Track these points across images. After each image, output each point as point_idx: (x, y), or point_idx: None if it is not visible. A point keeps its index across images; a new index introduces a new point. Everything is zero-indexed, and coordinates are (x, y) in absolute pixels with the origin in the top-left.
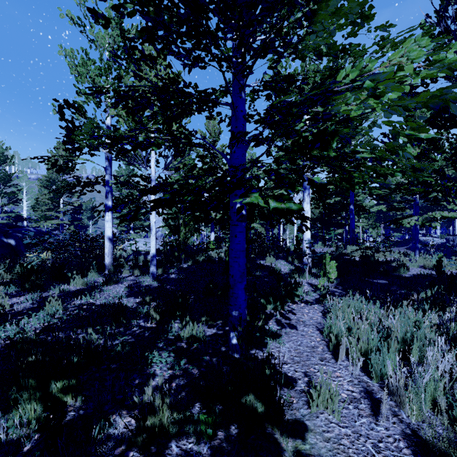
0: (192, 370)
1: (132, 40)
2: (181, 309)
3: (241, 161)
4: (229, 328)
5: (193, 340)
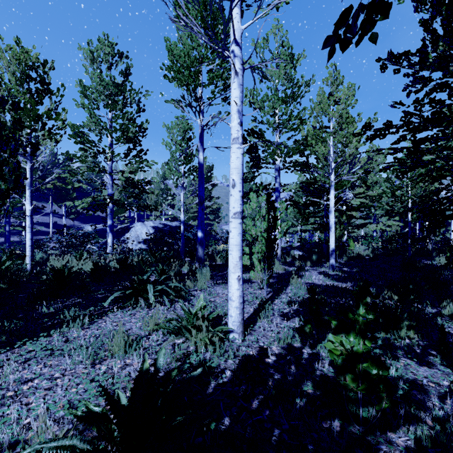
0: None
1: None
2: (415, 294)
3: None
4: None
5: None
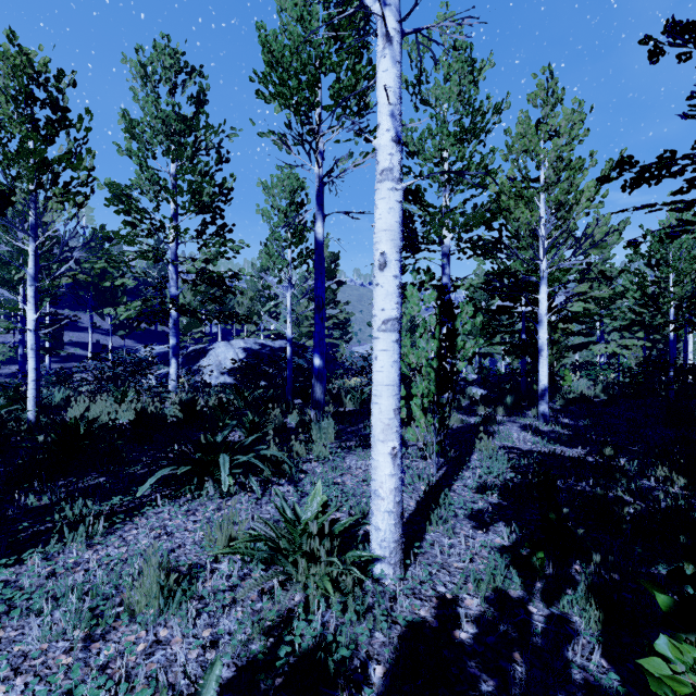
0: None
1: None
2: None
3: None
4: None
5: None
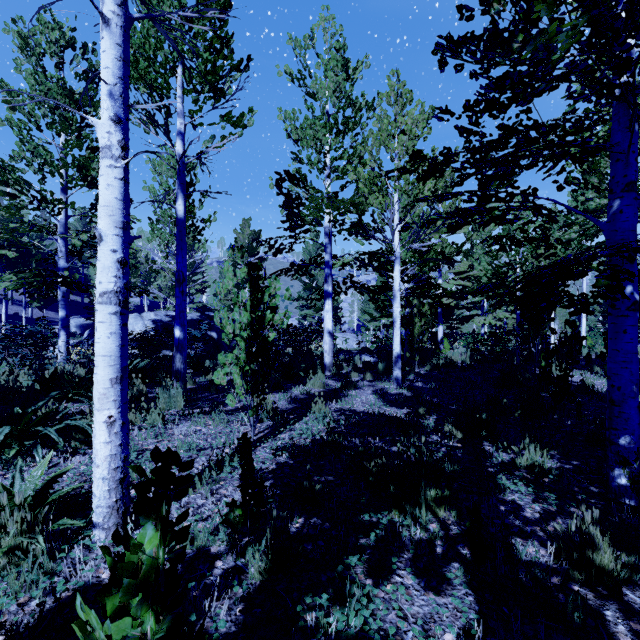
0: (570, 509)
1: (532, 94)
2: (488, 428)
3: (633, 224)
4: (610, 462)
5: (539, 470)
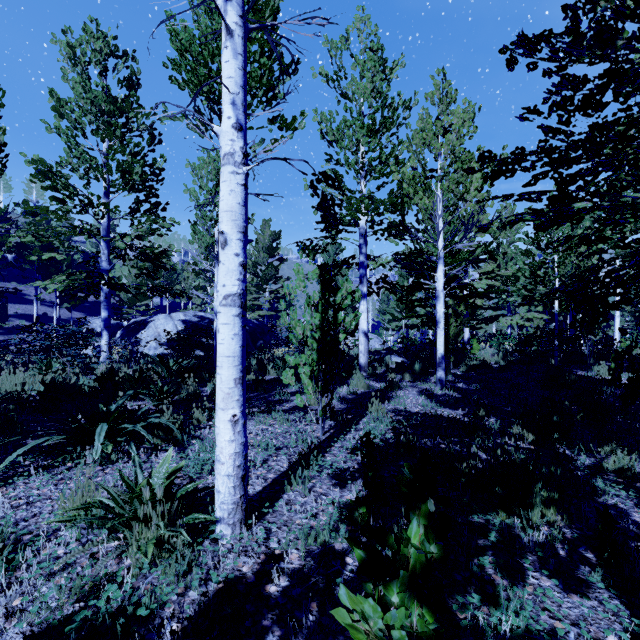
0: None
1: None
2: (561, 431)
3: None
4: None
5: (630, 474)
